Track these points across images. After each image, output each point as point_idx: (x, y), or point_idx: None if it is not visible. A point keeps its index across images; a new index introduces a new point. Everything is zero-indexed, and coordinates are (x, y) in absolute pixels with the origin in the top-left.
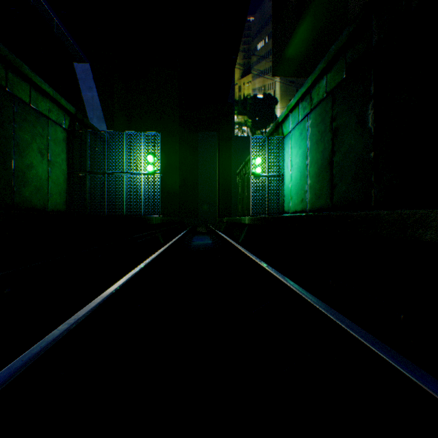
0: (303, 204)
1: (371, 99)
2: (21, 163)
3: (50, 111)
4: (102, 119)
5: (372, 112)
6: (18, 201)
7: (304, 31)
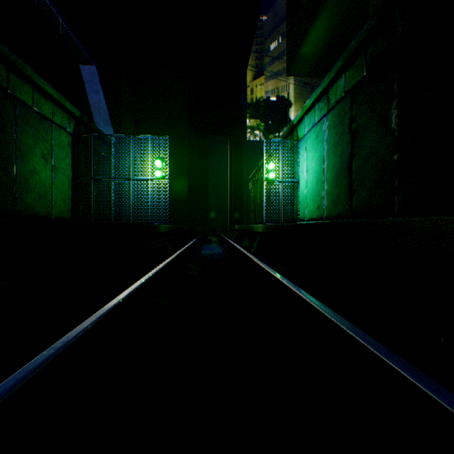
0: (319, 212)
1: (394, 98)
2: (23, 168)
3: (54, 114)
4: (109, 123)
5: (395, 112)
6: (20, 208)
7: (320, 27)
